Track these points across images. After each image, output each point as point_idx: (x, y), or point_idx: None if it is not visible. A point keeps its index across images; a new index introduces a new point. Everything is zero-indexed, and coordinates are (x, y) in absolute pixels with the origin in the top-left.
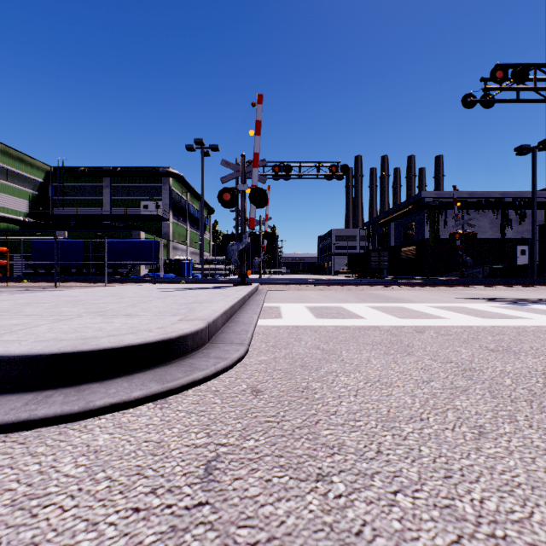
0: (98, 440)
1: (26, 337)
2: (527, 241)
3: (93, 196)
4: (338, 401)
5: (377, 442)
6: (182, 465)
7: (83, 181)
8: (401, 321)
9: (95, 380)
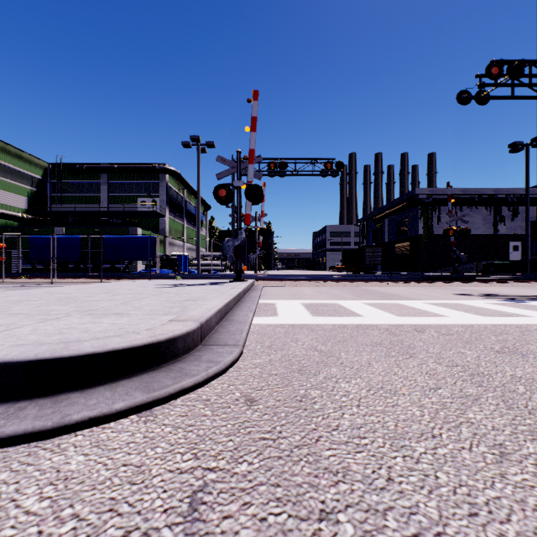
0: (70, 463)
1: (6, 340)
2: (520, 237)
3: (91, 193)
4: (339, 413)
5: (386, 466)
6: (163, 497)
7: (81, 178)
8: (399, 319)
9: (76, 389)
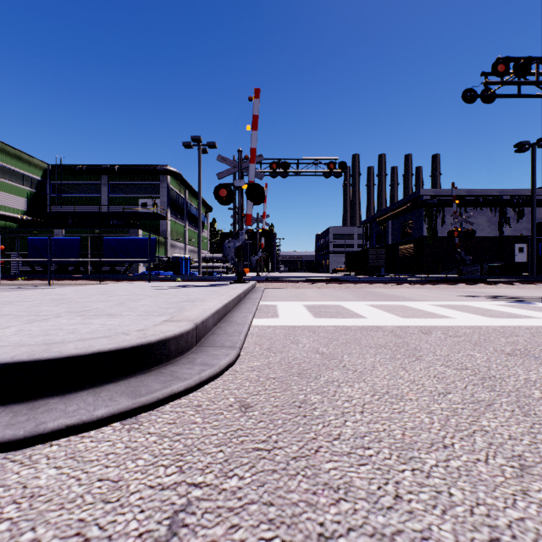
0: (40, 478)
1: None
2: (525, 239)
3: (91, 194)
4: (341, 420)
5: (394, 481)
6: (139, 519)
7: (81, 179)
8: (404, 320)
9: (57, 394)
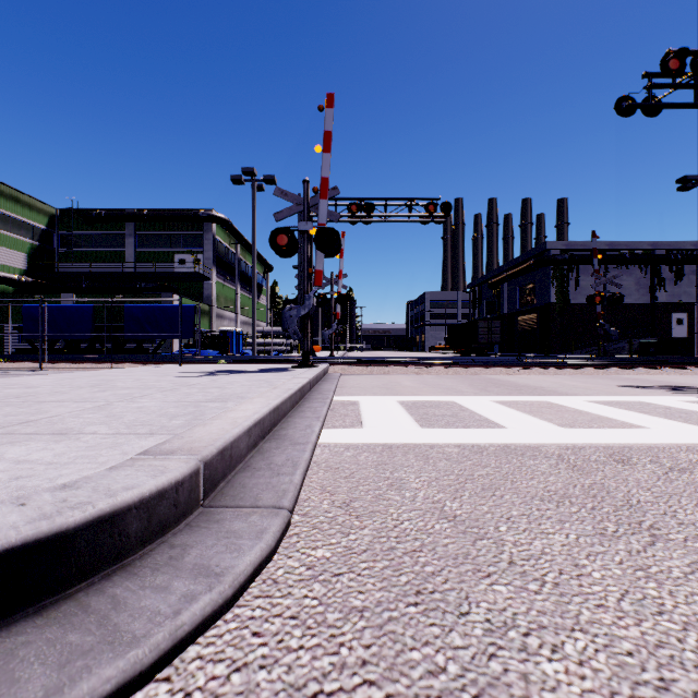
0: None
1: None
2: (685, 307)
3: (112, 248)
4: None
5: None
6: None
7: (98, 228)
8: (569, 433)
9: None
